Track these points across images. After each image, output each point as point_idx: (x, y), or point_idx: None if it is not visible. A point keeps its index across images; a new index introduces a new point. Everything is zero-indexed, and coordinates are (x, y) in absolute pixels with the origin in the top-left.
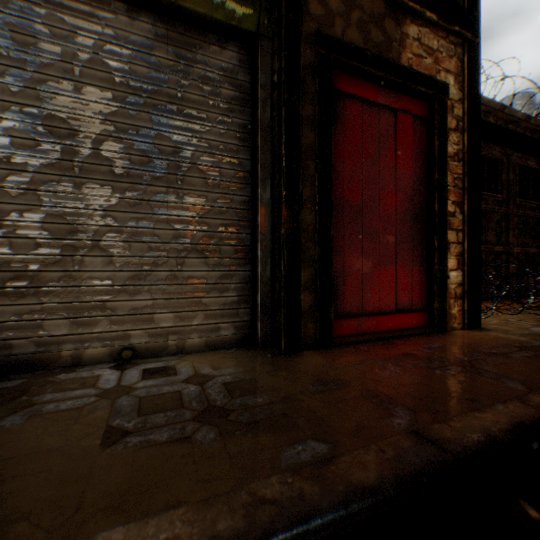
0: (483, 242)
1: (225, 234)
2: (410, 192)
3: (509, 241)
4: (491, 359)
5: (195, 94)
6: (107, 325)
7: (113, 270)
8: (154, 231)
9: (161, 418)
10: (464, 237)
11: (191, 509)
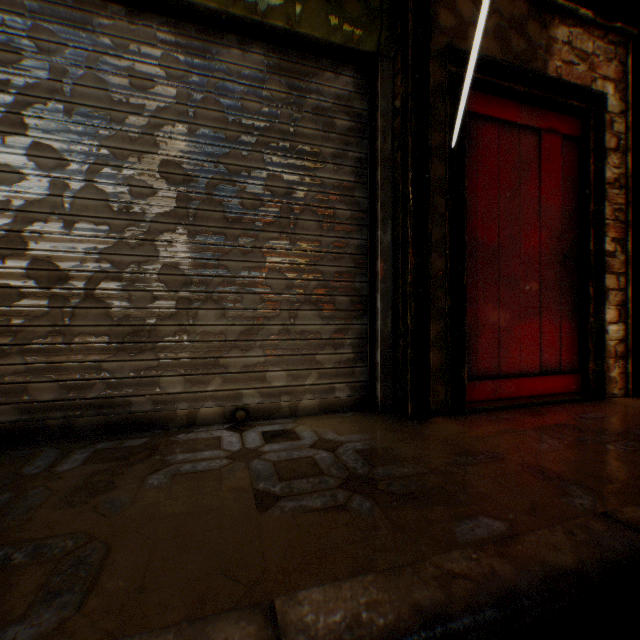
0: None
1: (340, 284)
2: (556, 229)
3: None
4: None
5: (308, 128)
6: (219, 383)
7: (225, 324)
8: (266, 281)
9: (305, 484)
10: (626, 282)
11: (380, 576)
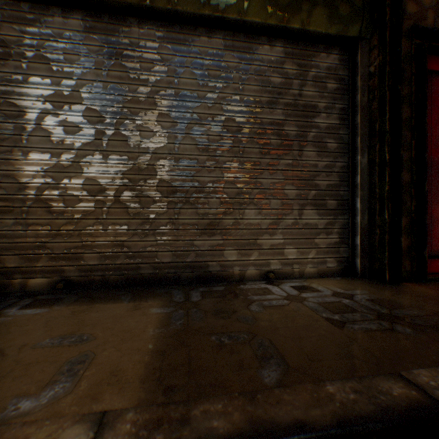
0: None
1: (330, 192)
2: None
3: None
4: None
5: (310, 91)
6: (257, 255)
7: (260, 218)
8: (284, 191)
9: (352, 316)
10: None
11: None
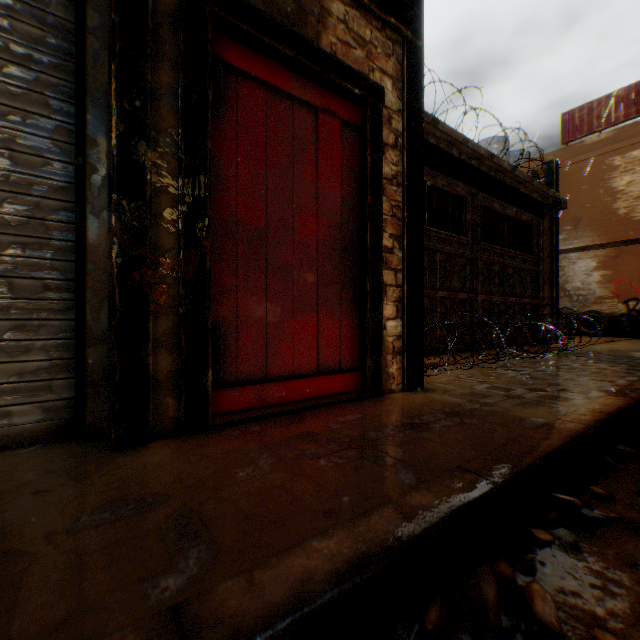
0: (449, 288)
1: (24, 260)
2: (338, 219)
3: (475, 288)
4: (406, 433)
5: None
6: None
7: None
8: None
9: None
10: (405, 279)
11: None
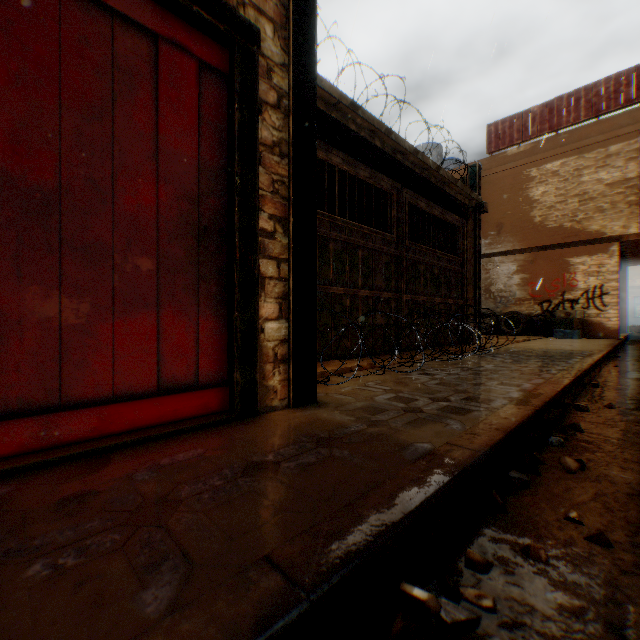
0: (373, 287)
1: None
2: (192, 189)
3: (400, 287)
4: (238, 482)
5: None
6: None
7: None
8: None
9: None
10: (290, 271)
11: None
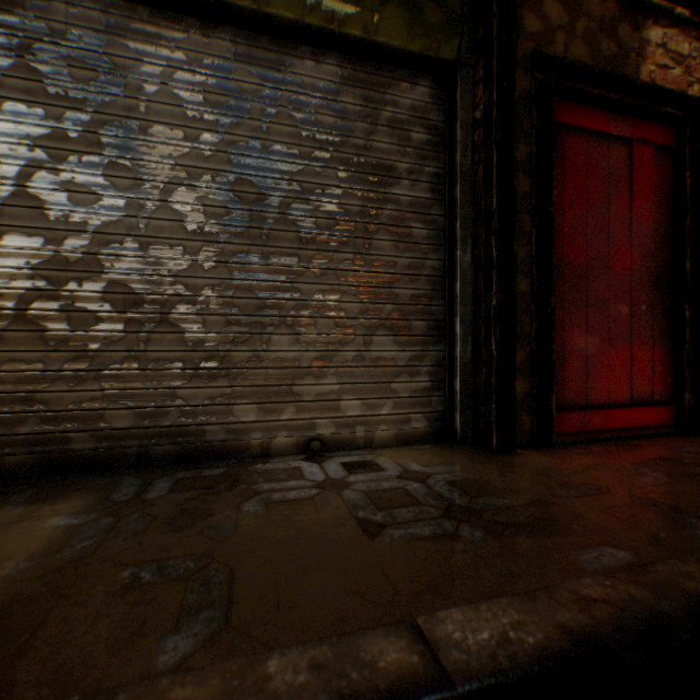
0: None
1: (416, 307)
2: (648, 247)
3: None
4: None
5: (383, 142)
6: (293, 412)
7: (299, 350)
8: (341, 305)
9: (406, 513)
10: None
11: (516, 600)
